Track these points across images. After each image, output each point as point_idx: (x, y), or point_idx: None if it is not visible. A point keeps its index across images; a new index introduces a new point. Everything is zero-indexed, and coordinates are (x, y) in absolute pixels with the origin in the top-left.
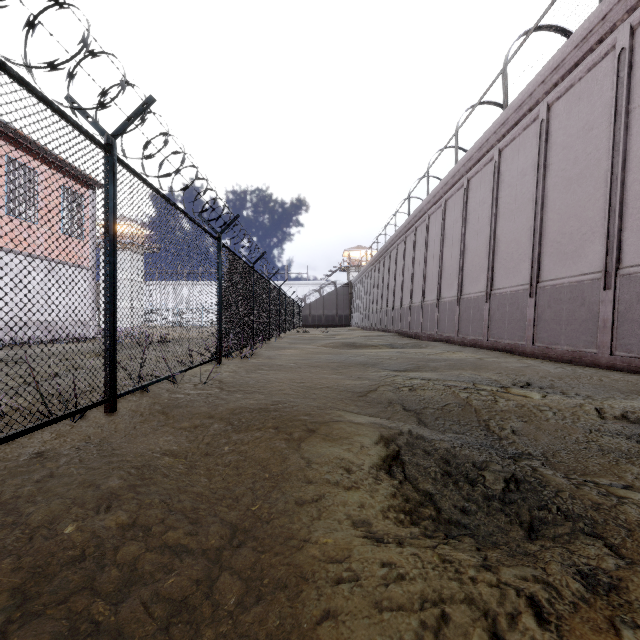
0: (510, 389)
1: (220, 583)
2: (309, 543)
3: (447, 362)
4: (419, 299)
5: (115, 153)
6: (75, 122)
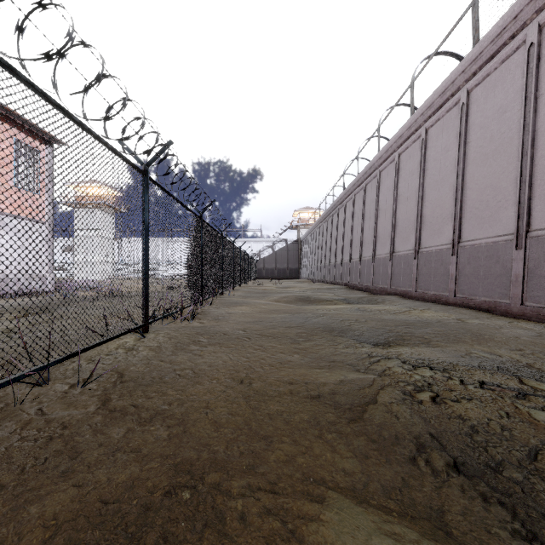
0: None
1: None
2: None
3: (433, 328)
4: (369, 253)
5: None
6: None
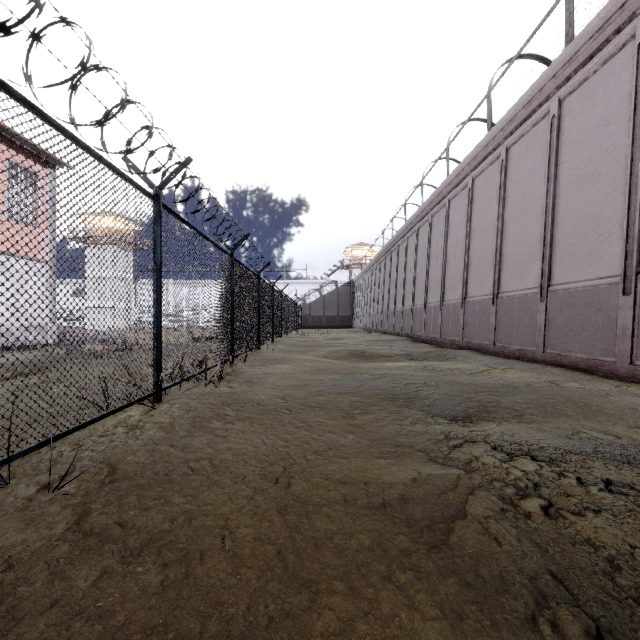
0: None
1: None
2: None
3: (524, 396)
4: (436, 298)
5: None
6: None
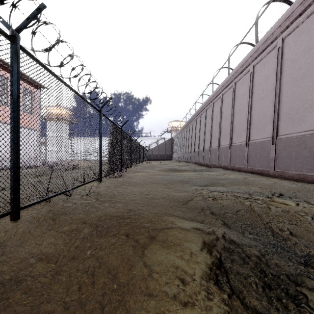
0: (273, 199)
1: None
2: None
3: (229, 180)
4: (208, 146)
5: (18, 42)
6: None
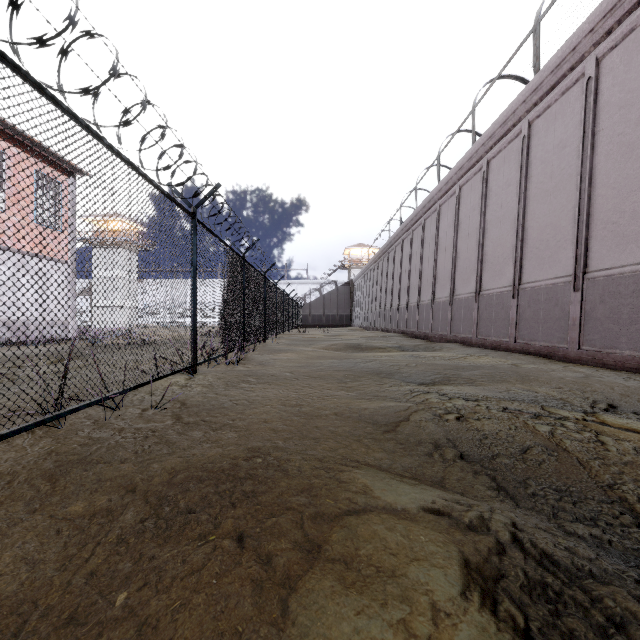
0: (601, 417)
1: None
2: None
3: (482, 371)
4: (428, 297)
5: None
6: None
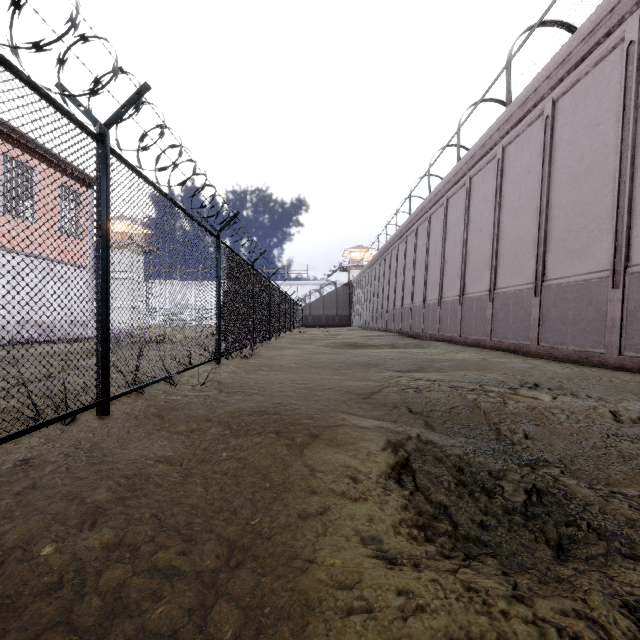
0: (518, 390)
1: (215, 613)
2: (315, 564)
3: (451, 362)
4: (420, 299)
5: (108, 143)
6: (64, 109)
